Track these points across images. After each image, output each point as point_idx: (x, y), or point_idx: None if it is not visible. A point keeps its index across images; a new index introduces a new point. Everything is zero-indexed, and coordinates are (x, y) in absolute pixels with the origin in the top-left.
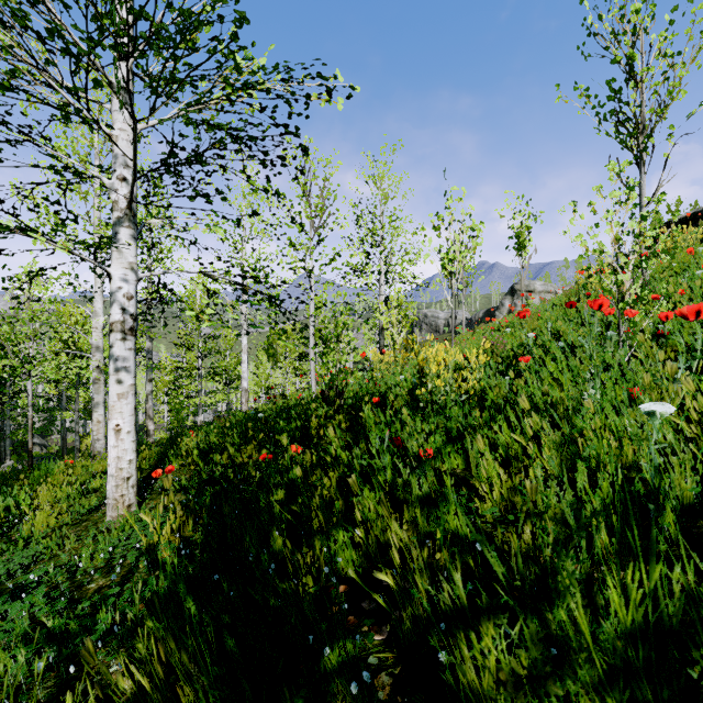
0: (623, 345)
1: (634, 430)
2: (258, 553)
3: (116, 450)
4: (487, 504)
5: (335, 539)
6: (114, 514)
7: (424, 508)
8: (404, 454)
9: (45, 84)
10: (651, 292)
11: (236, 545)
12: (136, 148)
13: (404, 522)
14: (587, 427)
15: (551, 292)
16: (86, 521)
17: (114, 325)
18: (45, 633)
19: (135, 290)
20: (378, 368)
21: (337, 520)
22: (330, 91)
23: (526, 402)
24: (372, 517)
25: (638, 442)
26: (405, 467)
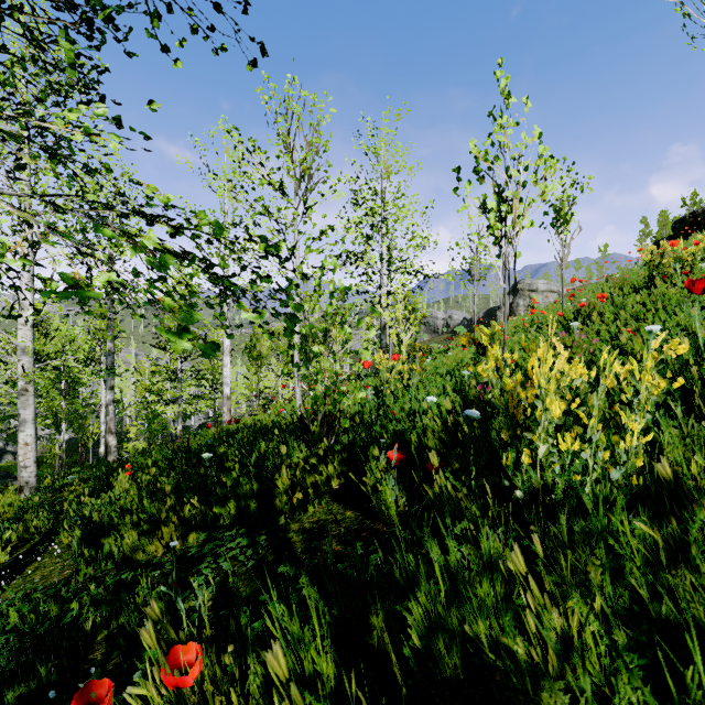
0: None
1: None
2: None
3: None
4: None
5: None
6: None
7: None
8: None
9: None
10: None
11: None
12: None
13: None
14: None
15: (555, 292)
16: None
17: None
18: None
19: None
20: (386, 379)
21: None
22: None
23: None
24: None
25: None
26: None
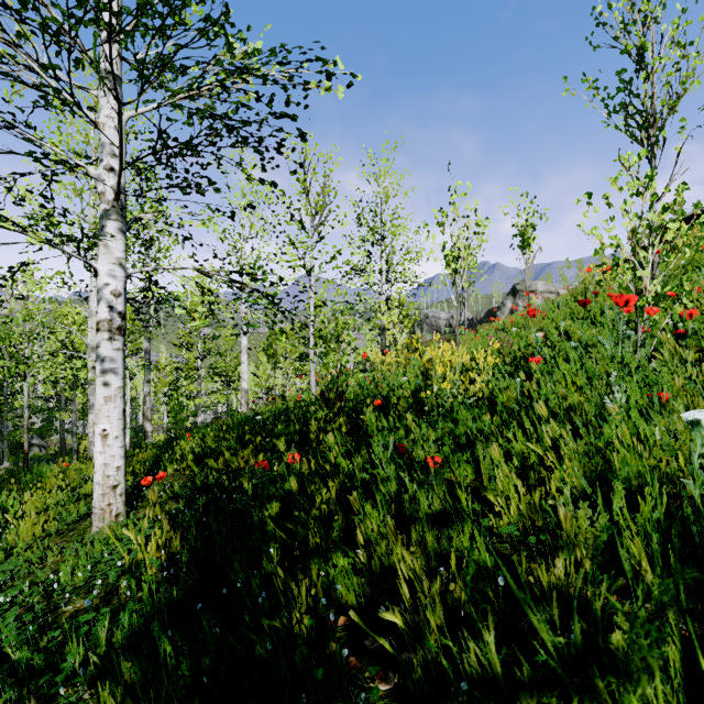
0: (640, 345)
1: (667, 439)
2: (249, 575)
3: (103, 457)
4: (503, 522)
5: (334, 559)
6: (101, 524)
7: (434, 527)
8: (410, 463)
9: (27, 67)
10: (674, 288)
11: (225, 567)
12: (122, 135)
13: (412, 543)
14: (613, 436)
15: (553, 292)
16: (73, 530)
17: (101, 324)
18: (10, 666)
19: (124, 287)
20: (380, 369)
21: (336, 542)
22: (329, 76)
23: (544, 407)
24: (376, 535)
25: (672, 452)
26: (410, 476)
